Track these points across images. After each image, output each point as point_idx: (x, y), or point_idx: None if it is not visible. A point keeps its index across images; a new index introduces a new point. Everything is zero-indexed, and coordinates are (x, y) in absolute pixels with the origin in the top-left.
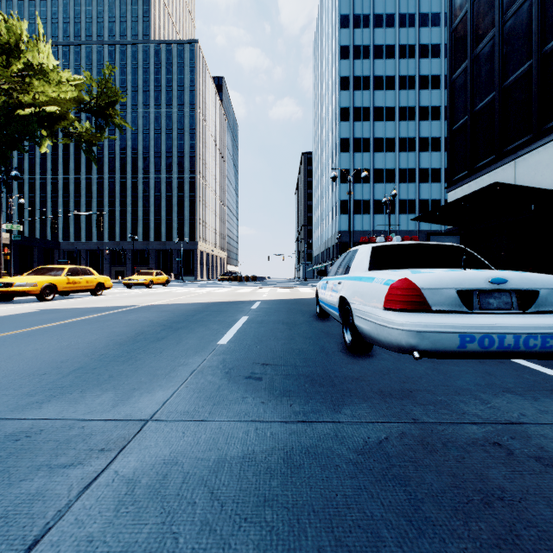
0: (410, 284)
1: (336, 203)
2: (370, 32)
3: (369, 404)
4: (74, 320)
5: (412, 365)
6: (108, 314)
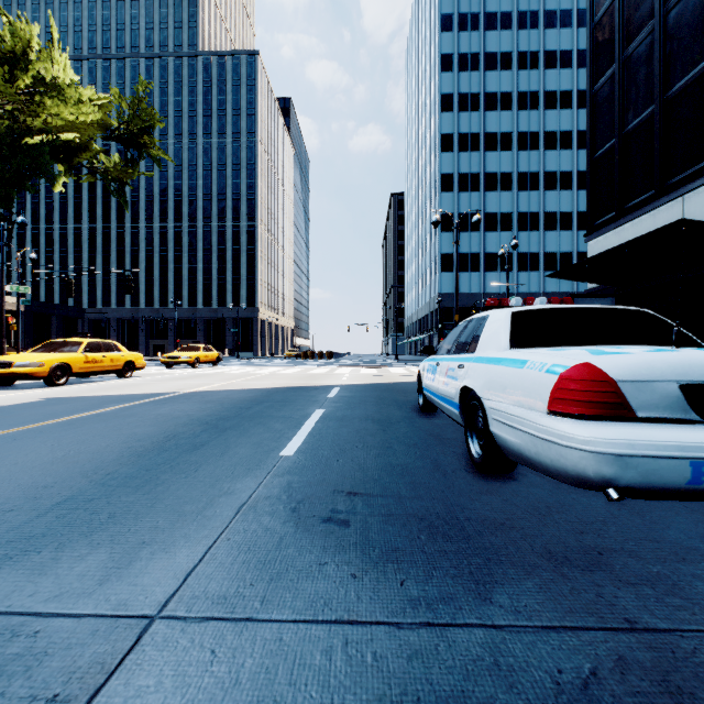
0: (597, 373)
1: (436, 258)
2: (480, 36)
3: (537, 583)
4: (85, 414)
5: (583, 498)
6: (133, 406)
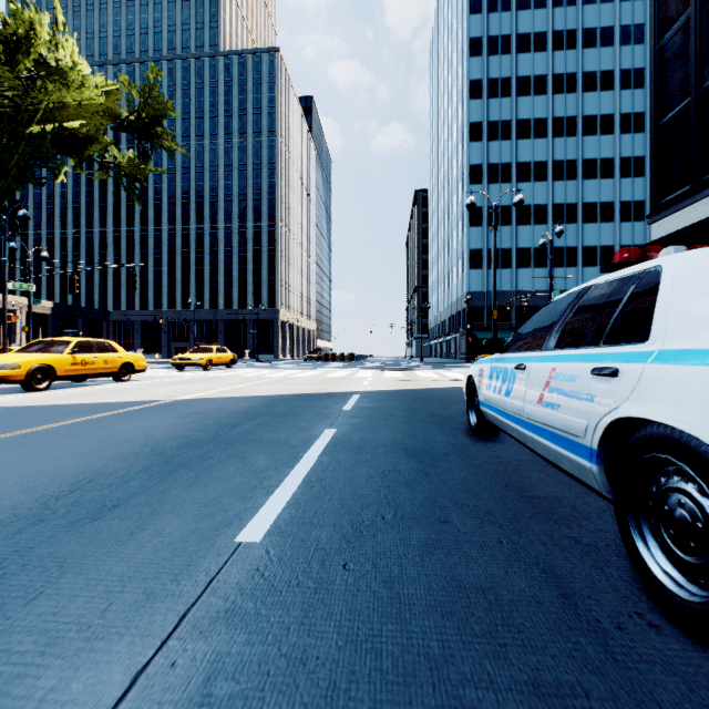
0: None
1: (463, 254)
2: (511, 16)
3: None
4: (13, 434)
5: None
6: (89, 421)
